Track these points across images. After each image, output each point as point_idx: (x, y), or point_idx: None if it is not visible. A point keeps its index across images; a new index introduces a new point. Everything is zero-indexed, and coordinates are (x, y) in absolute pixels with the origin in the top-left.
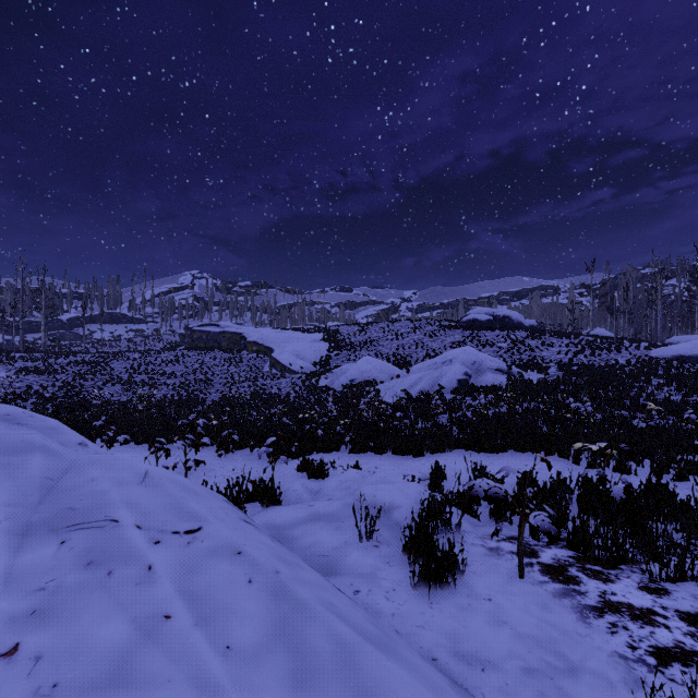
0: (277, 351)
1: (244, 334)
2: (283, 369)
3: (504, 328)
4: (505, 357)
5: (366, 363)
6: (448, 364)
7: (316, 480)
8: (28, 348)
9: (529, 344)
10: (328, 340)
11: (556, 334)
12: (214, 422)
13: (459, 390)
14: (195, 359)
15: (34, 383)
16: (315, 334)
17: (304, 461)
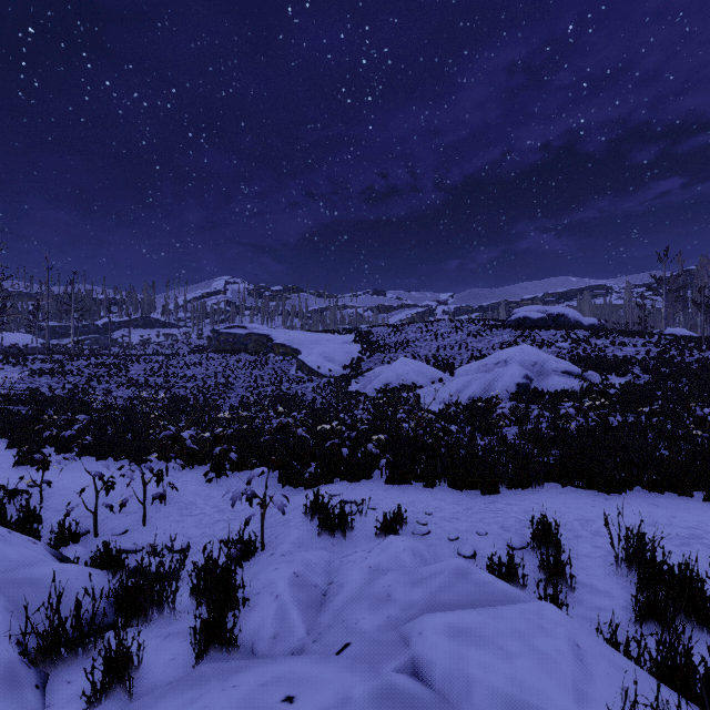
0: (304, 353)
1: (271, 336)
2: (309, 372)
3: (560, 327)
4: (569, 358)
5: (403, 365)
6: (502, 366)
7: (332, 539)
8: (49, 349)
9: (596, 343)
10: (360, 342)
11: (625, 333)
12: (205, 434)
13: (521, 397)
14: (219, 362)
15: (44, 385)
16: (346, 335)
17: (316, 502)
